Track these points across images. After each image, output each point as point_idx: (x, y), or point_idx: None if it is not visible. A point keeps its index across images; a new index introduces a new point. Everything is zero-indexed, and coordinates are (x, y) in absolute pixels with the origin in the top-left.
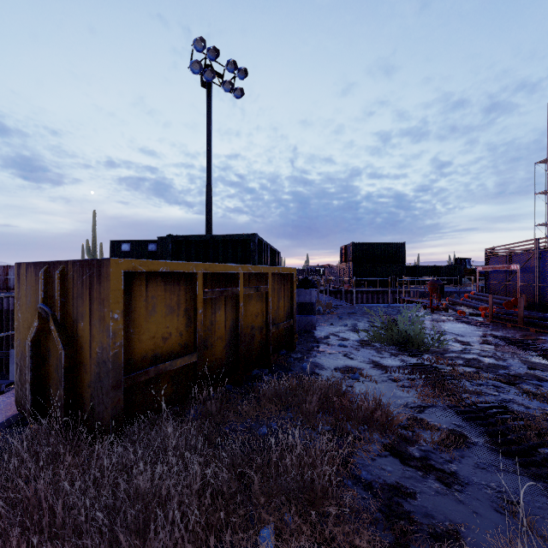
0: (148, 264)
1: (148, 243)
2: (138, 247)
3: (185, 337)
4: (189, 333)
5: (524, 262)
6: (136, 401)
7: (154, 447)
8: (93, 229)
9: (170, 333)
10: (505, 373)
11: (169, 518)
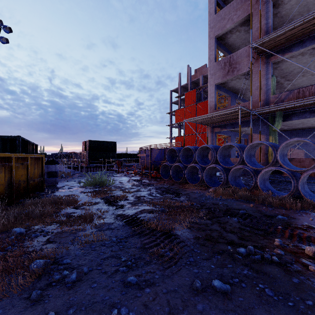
0: None
1: None
2: None
3: None
4: None
5: (148, 153)
6: None
7: None
8: None
9: None
10: (124, 188)
11: None
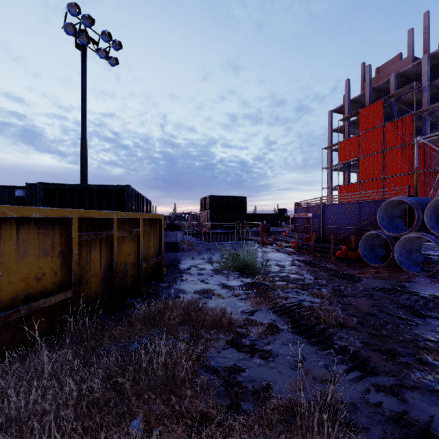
0: (19, 210)
1: (15, 189)
2: (2, 193)
3: (60, 276)
4: (64, 272)
5: (315, 212)
6: (5, 340)
7: (27, 377)
8: None
9: (44, 273)
10: (302, 283)
11: (46, 431)
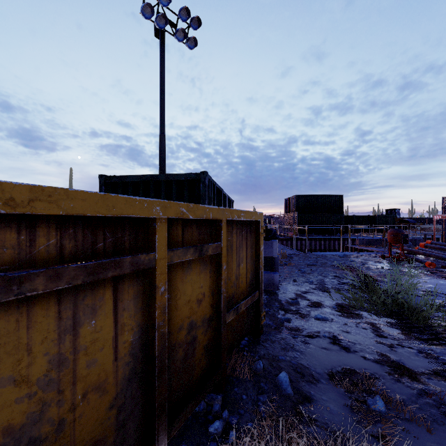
0: None
1: None
2: None
3: None
4: None
5: None
6: None
7: None
8: (70, 184)
9: None
10: None
11: None
